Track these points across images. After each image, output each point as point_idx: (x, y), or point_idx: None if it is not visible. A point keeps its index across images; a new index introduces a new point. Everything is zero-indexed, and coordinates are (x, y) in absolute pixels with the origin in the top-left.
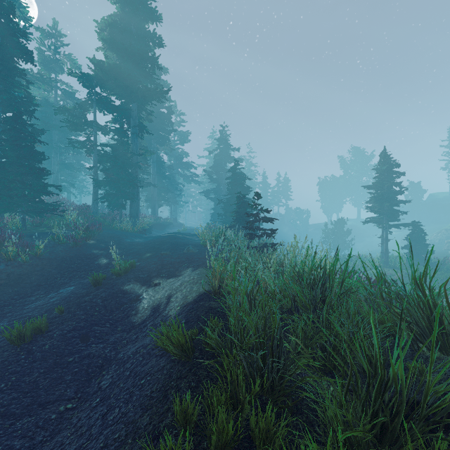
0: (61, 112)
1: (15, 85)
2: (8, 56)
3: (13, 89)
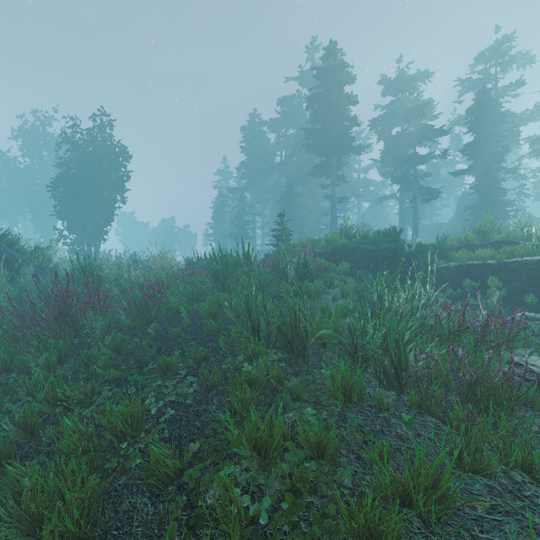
0: (534, 143)
1: (492, 145)
2: (487, 129)
3: (492, 148)
